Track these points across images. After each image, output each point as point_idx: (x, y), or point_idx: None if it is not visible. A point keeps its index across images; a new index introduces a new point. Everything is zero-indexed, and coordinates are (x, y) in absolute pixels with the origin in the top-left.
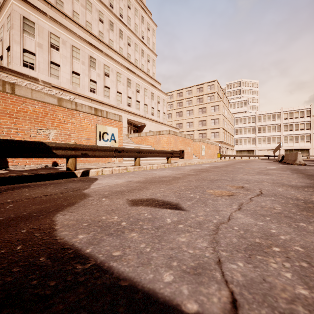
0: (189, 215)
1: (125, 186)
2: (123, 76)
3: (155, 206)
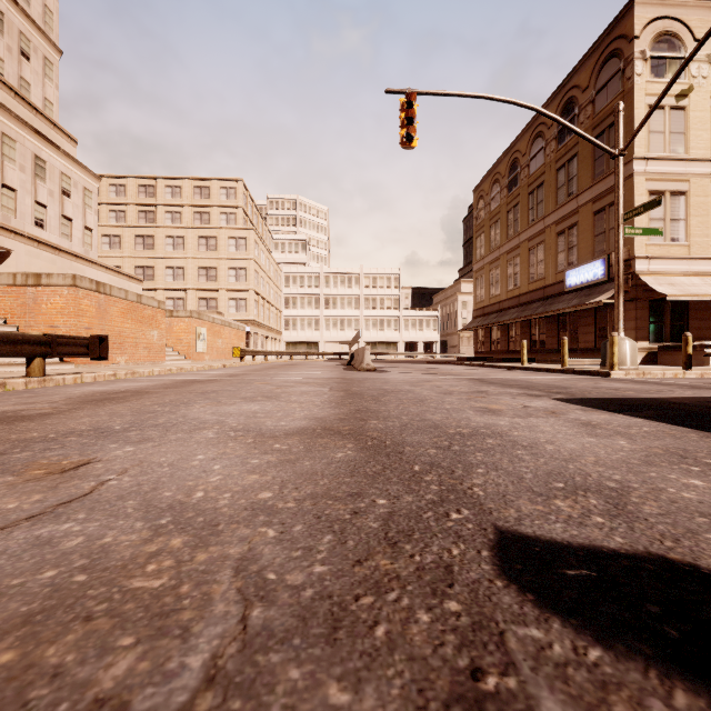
0: None
1: None
2: None
3: None
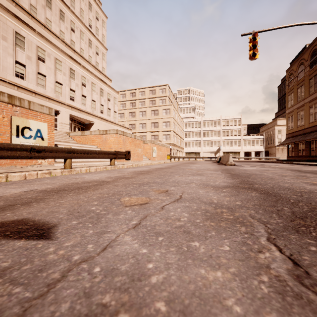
0: (44, 250)
1: (9, 200)
2: (64, 64)
3: (7, 235)
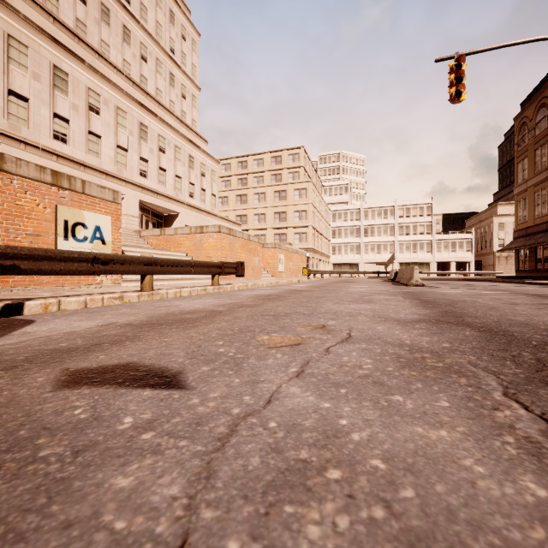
0: (186, 401)
1: (87, 337)
2: (131, 117)
3: (122, 383)
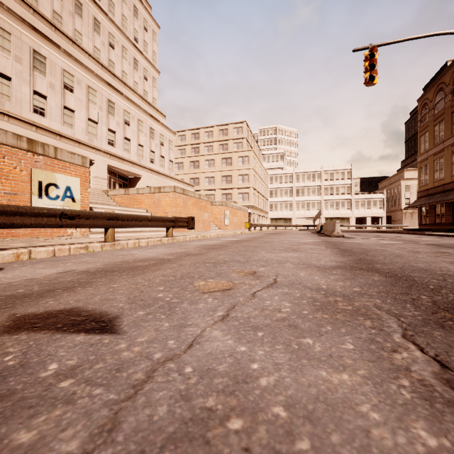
0: (114, 346)
1: (44, 283)
2: (100, 95)
3: (60, 328)
